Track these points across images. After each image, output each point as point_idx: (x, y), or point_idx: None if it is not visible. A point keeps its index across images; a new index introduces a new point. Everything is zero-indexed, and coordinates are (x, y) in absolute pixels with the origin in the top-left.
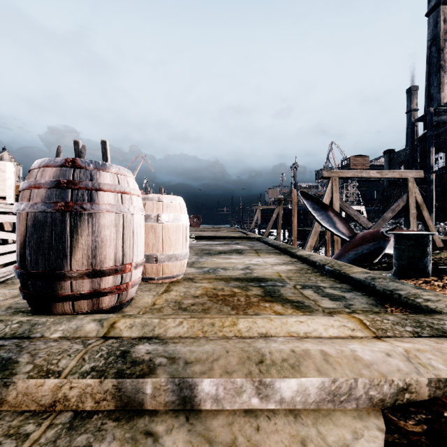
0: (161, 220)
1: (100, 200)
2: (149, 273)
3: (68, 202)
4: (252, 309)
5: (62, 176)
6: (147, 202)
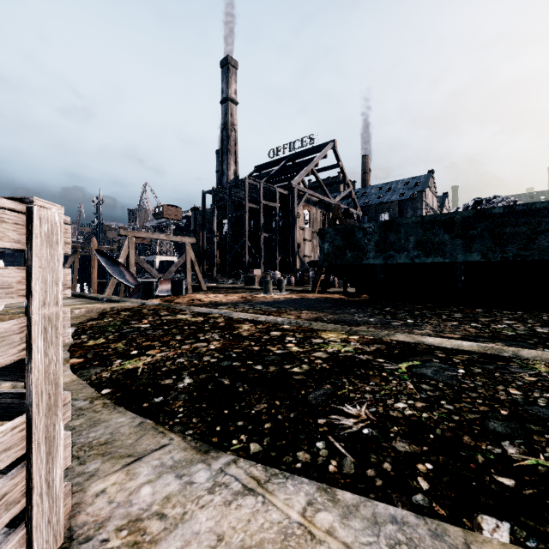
0: None
1: None
2: None
3: None
4: None
5: None
6: None
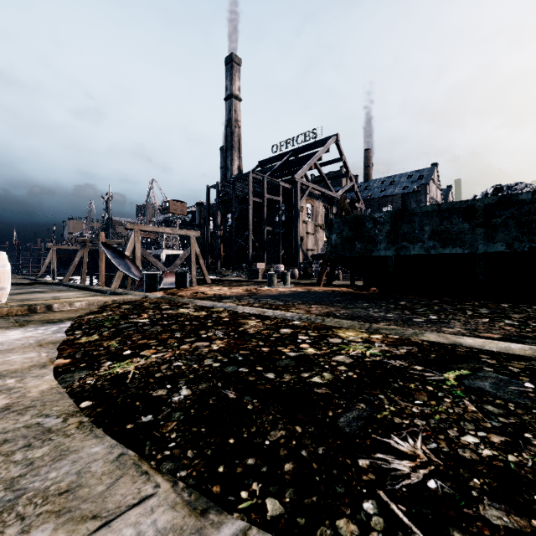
0: None
1: None
2: None
3: None
4: None
5: None
6: None
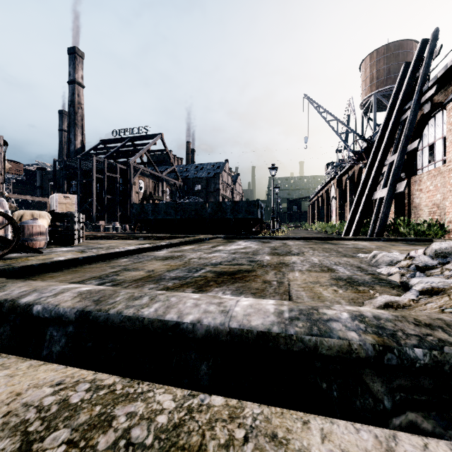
0: None
1: None
2: None
3: None
4: None
5: None
6: None
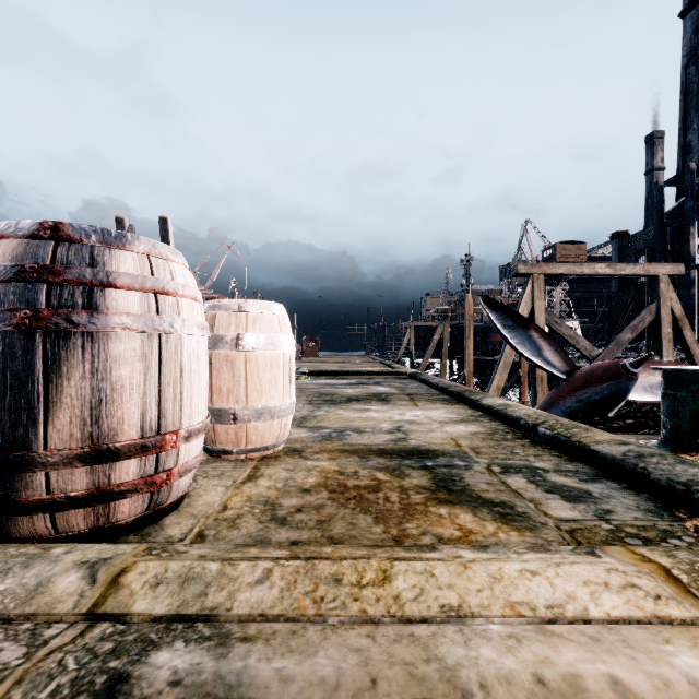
0: (244, 345)
1: (109, 307)
2: (223, 442)
3: (40, 309)
4: (415, 522)
5: (29, 256)
6: (219, 312)
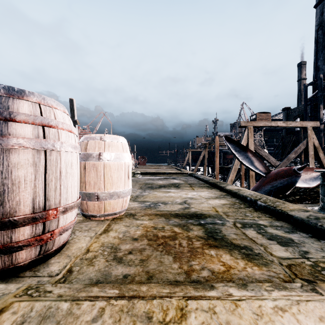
0: (103, 159)
1: (11, 133)
2: (91, 210)
3: None
4: (197, 260)
5: None
6: (89, 141)
